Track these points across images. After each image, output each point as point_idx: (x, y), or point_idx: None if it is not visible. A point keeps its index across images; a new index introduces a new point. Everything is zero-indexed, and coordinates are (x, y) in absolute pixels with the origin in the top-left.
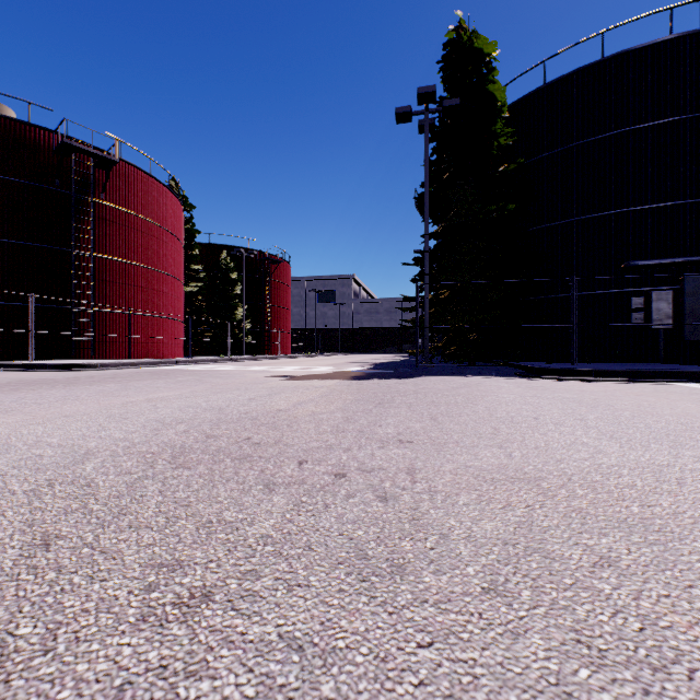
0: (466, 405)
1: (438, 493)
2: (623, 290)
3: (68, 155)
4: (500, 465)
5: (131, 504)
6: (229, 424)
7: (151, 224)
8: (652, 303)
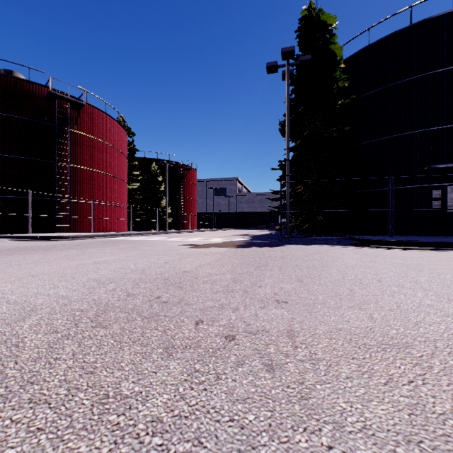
0: (322, 268)
1: (319, 362)
2: (426, 185)
3: (53, 101)
4: (366, 328)
5: (43, 370)
6: (146, 284)
7: (106, 145)
8: (447, 194)
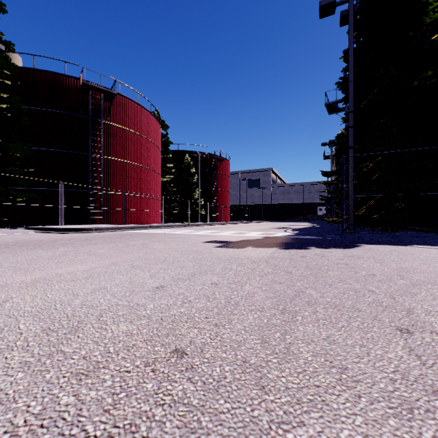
0: None
1: None
2: None
3: (87, 93)
4: None
5: None
6: None
7: (139, 136)
8: None
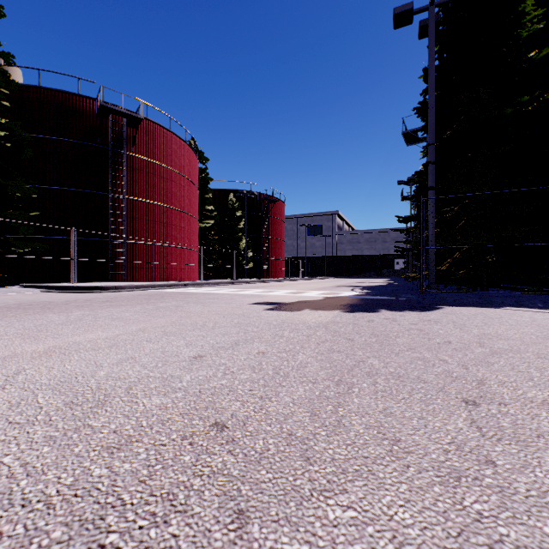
0: None
1: None
2: None
3: (106, 118)
4: None
5: None
6: None
7: (171, 171)
8: None
